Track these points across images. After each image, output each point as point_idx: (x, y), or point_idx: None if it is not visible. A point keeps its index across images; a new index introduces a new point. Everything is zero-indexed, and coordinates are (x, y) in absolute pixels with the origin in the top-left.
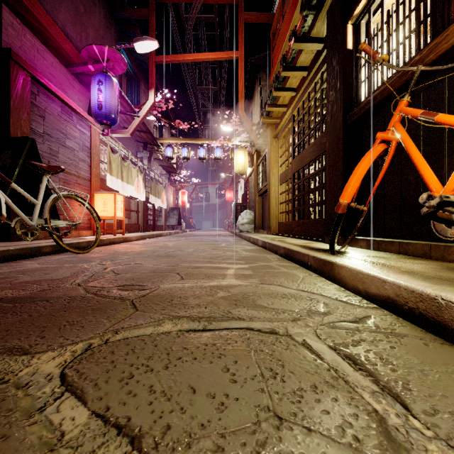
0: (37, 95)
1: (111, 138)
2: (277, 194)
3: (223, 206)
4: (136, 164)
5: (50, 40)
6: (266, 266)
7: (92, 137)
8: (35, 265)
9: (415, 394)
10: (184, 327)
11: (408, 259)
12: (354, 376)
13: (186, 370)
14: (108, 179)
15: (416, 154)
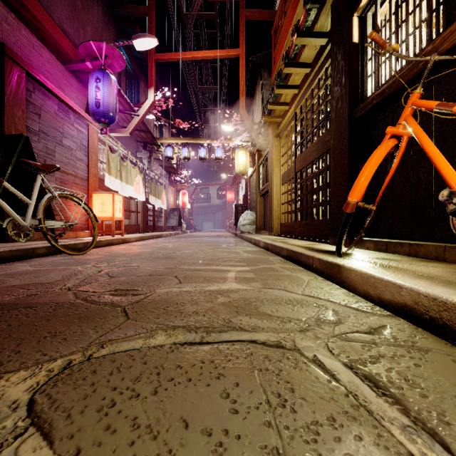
0: (33, 92)
1: (109, 137)
2: (279, 194)
3: (224, 207)
4: (136, 164)
5: (47, 36)
6: (268, 268)
7: (90, 136)
8: (26, 268)
9: (455, 430)
10: (178, 339)
11: (421, 262)
12: (378, 404)
13: (178, 396)
14: (107, 179)
15: (432, 148)
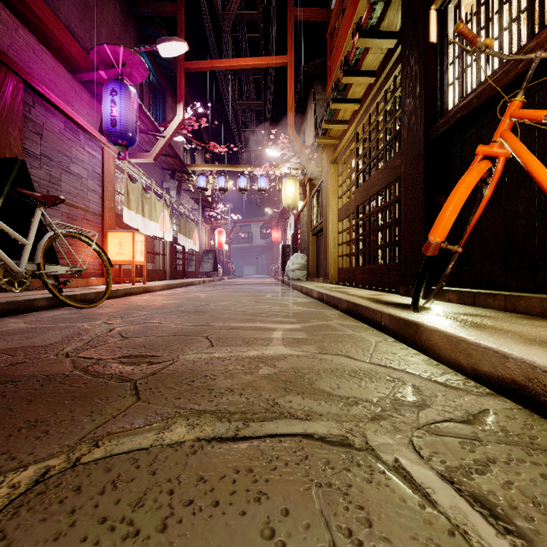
0: (33, 106)
1: (129, 163)
2: (336, 233)
3: (268, 249)
4: (161, 197)
5: (51, 39)
6: (324, 326)
7: (105, 161)
8: (19, 325)
9: None
10: (204, 432)
11: (523, 320)
12: None
13: (197, 534)
14: (126, 215)
15: (542, 171)
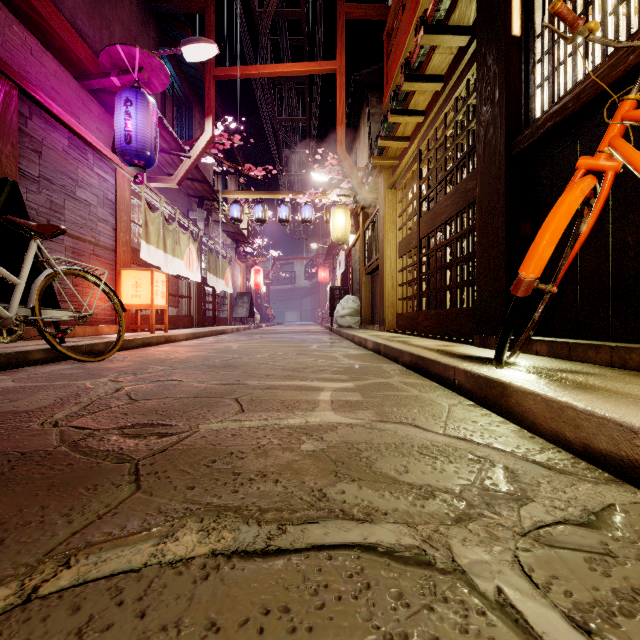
0: (30, 118)
1: (147, 189)
2: (395, 272)
3: (314, 291)
4: (187, 229)
5: (52, 38)
6: (383, 385)
7: (118, 186)
8: (5, 383)
9: None
10: (223, 542)
11: (639, 379)
12: None
13: None
14: (144, 250)
15: None
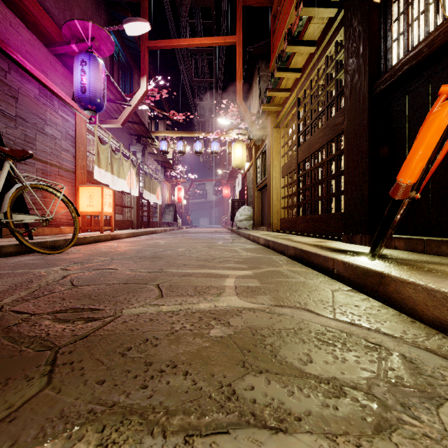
0: (8, 72)
1: (99, 128)
2: (278, 188)
3: (220, 203)
4: (129, 158)
5: (27, 14)
6: (275, 272)
7: (77, 125)
8: None
9: None
10: None
11: None
12: None
13: None
14: (96, 172)
15: None
